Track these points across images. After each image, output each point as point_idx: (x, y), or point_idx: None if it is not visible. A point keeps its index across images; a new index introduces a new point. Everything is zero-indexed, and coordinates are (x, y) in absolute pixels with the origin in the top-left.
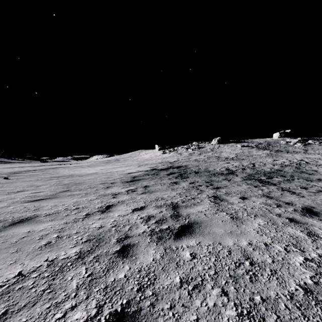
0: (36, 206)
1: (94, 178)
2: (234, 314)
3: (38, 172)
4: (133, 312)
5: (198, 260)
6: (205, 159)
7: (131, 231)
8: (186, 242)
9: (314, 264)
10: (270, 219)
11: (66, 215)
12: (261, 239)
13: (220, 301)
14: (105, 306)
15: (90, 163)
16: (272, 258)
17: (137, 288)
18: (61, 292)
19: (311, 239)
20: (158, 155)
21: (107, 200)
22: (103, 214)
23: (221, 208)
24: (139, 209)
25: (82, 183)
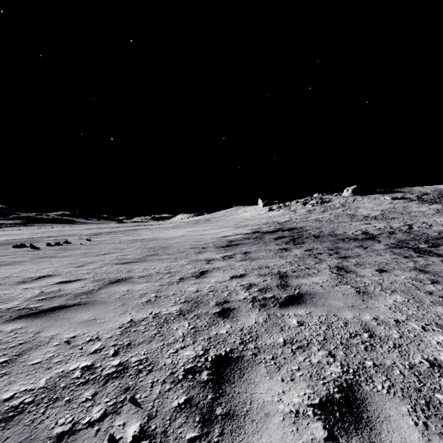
0: (128, 268)
1: (182, 242)
2: (338, 370)
3: (119, 234)
4: (236, 357)
5: (306, 327)
6: (330, 218)
7: (230, 296)
8: (294, 311)
9: None
10: (414, 296)
11: (159, 278)
12: (393, 315)
13: (325, 360)
14: (210, 350)
15: (174, 224)
16: (400, 334)
17: (239, 342)
18: (170, 337)
19: None
20: (262, 213)
21: (200, 266)
22: (198, 279)
23: (345, 280)
24: (238, 276)
25: (169, 247)
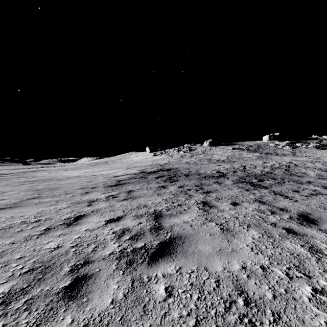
0: None
1: (74, 183)
2: None
3: (13, 175)
4: None
5: (175, 300)
6: (196, 161)
7: (95, 252)
8: (163, 268)
9: (326, 299)
10: (265, 230)
11: (18, 231)
12: (257, 259)
13: None
14: None
15: (76, 166)
16: (272, 291)
17: None
18: None
19: (315, 258)
20: (148, 157)
21: (79, 209)
22: (67, 228)
23: (210, 216)
24: (115, 219)
25: (59, 188)
